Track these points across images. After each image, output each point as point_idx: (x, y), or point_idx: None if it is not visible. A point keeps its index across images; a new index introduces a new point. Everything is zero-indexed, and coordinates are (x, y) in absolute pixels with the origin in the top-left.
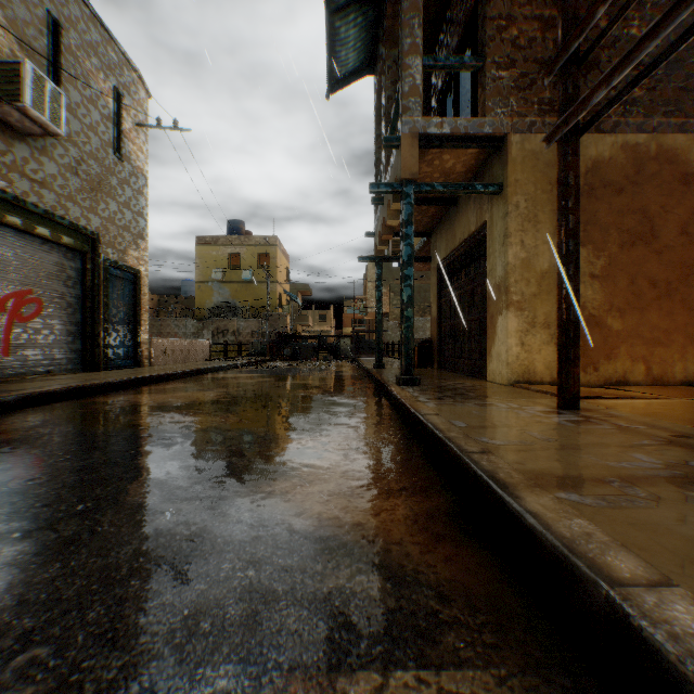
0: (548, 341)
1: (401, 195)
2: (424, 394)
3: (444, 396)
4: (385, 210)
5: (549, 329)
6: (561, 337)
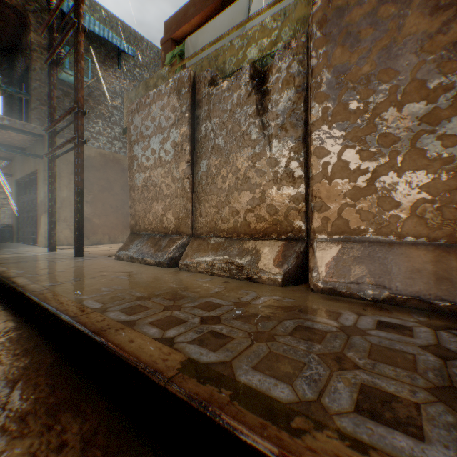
0: (67, 227)
1: None
2: None
3: None
4: None
5: (67, 222)
6: (50, 227)
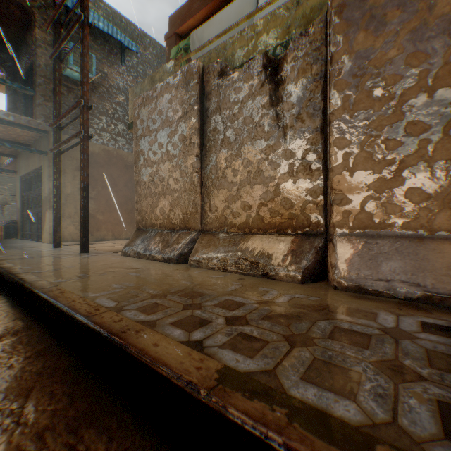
0: (71, 223)
1: None
2: None
3: (4, 249)
4: None
5: (72, 218)
6: (55, 223)
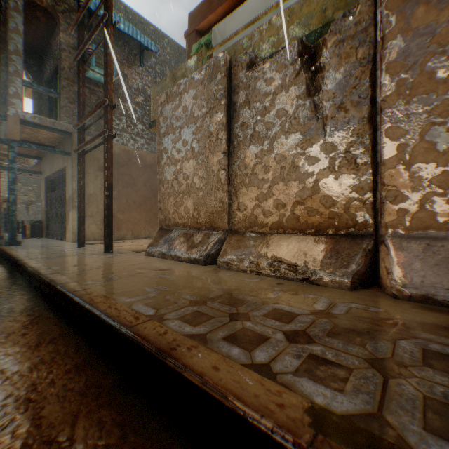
0: (93, 223)
1: (10, 146)
2: (20, 247)
3: (31, 247)
4: (1, 144)
5: (94, 218)
6: (79, 222)
